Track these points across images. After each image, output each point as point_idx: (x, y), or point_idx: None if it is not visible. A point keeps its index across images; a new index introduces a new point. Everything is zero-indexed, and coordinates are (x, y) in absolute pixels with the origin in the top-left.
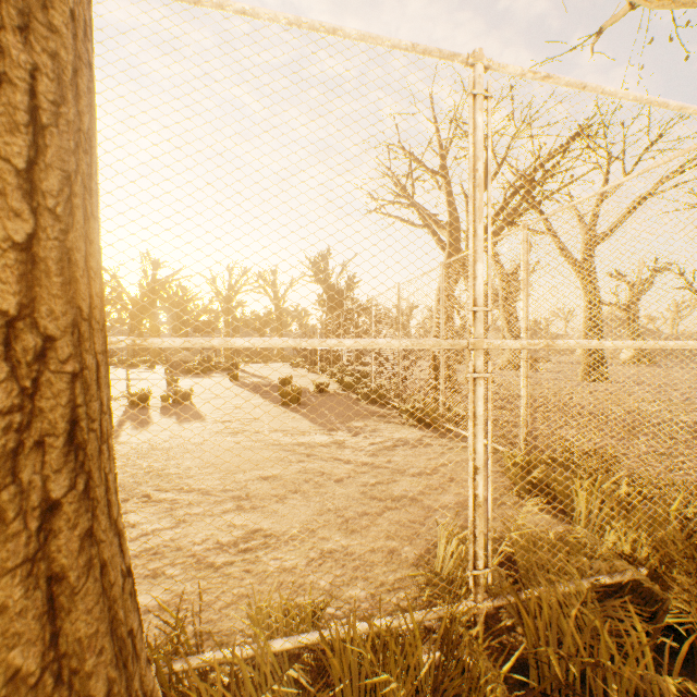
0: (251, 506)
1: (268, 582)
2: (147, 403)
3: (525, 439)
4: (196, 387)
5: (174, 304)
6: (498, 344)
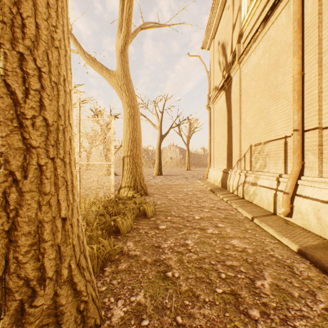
0: None
1: None
2: None
3: None
4: None
5: None
6: (82, 163)
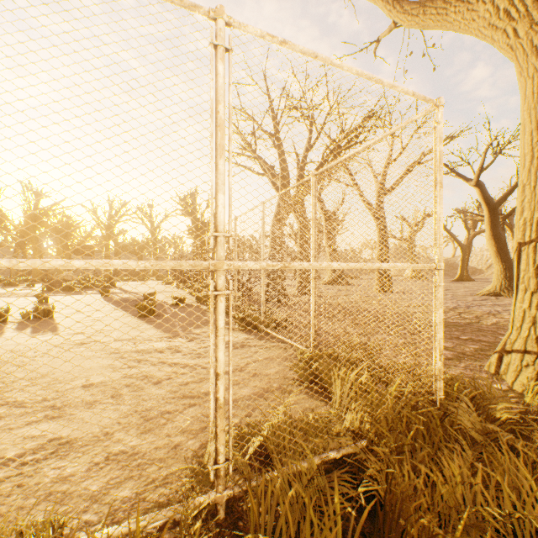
0: (59, 415)
1: (36, 495)
2: (6, 319)
3: (314, 339)
4: (66, 302)
5: (58, 230)
6: (239, 265)
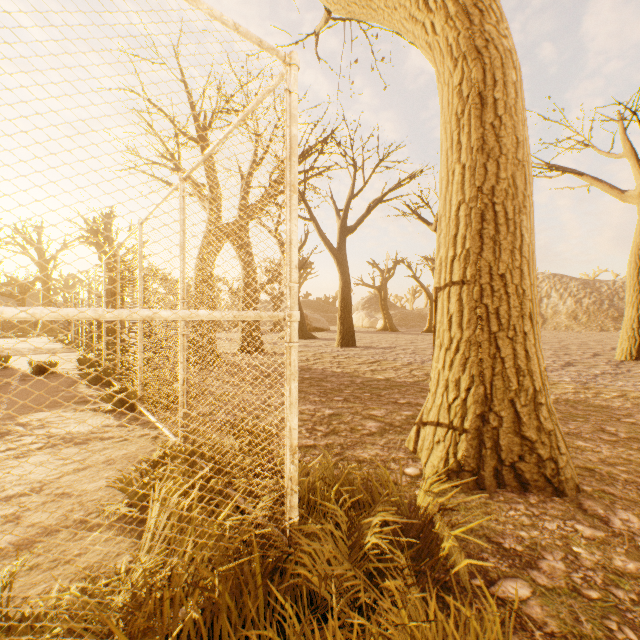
0: None
1: None
2: None
3: (183, 424)
4: None
5: None
6: None
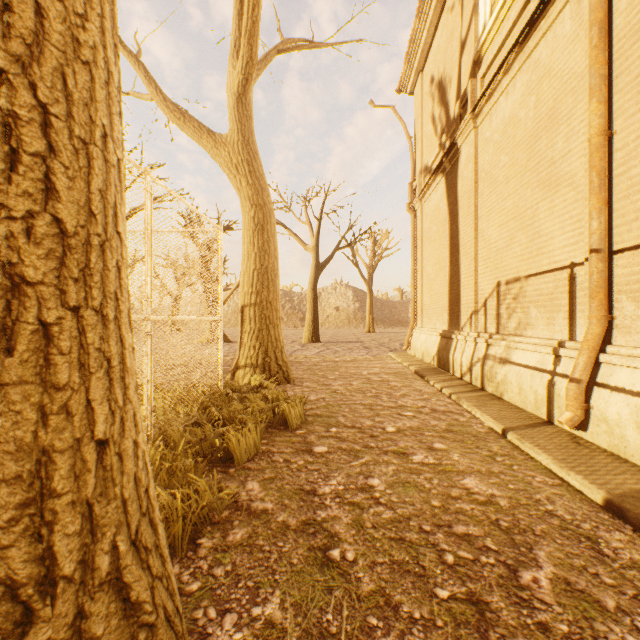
0: None
1: None
2: None
3: None
4: None
5: None
6: (155, 318)
